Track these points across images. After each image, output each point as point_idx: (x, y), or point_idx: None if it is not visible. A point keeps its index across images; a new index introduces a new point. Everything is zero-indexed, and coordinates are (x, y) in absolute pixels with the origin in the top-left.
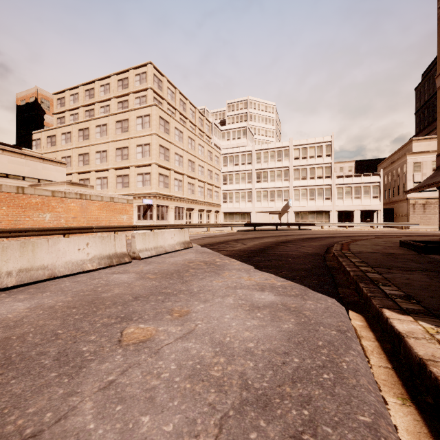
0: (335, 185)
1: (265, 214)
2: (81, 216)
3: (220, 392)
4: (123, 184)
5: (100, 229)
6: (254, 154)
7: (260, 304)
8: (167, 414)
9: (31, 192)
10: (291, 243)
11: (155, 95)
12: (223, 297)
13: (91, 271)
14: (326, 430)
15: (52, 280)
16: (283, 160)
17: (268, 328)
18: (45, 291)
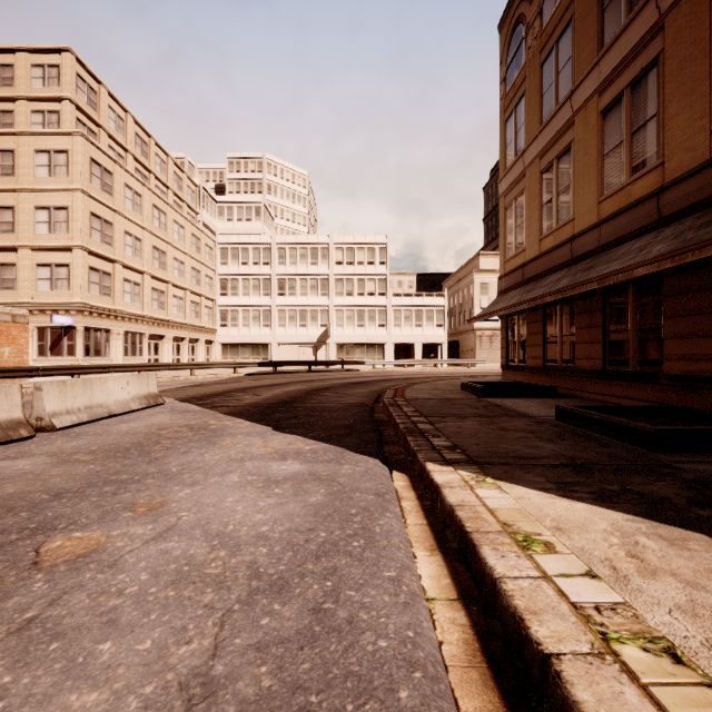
0: (392, 307)
1: (293, 346)
2: None
3: (220, 590)
4: (0, 282)
5: None
6: (274, 249)
7: (279, 478)
8: (141, 632)
9: None
10: (329, 391)
11: (79, 116)
12: (223, 475)
13: None
14: (350, 593)
15: None
16: (320, 264)
17: (289, 505)
18: None
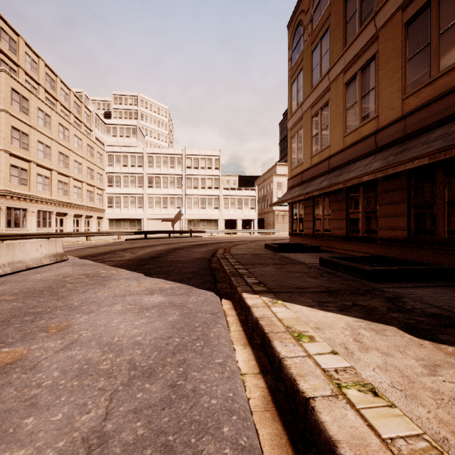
0: (223, 196)
1: (158, 221)
2: None
3: (109, 378)
4: None
5: None
6: (145, 157)
7: (149, 306)
8: (54, 409)
9: None
10: (182, 250)
11: (3, 57)
12: (111, 305)
13: None
14: (194, 374)
15: None
16: (176, 167)
17: (156, 323)
18: None
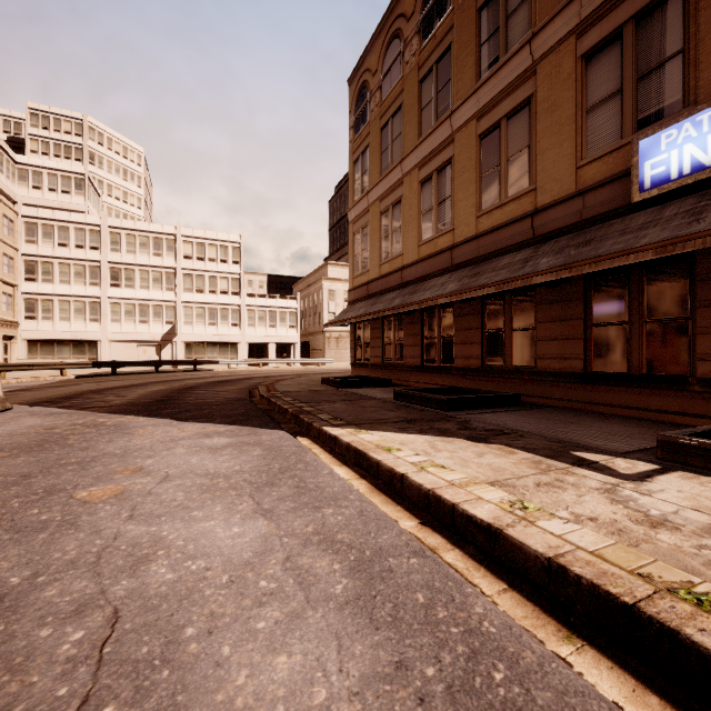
0: (246, 307)
1: (130, 345)
2: None
3: (238, 490)
4: None
5: None
6: (105, 233)
7: (219, 446)
8: (210, 507)
9: None
10: (199, 389)
11: None
12: (169, 450)
13: None
14: (310, 480)
15: None
16: (165, 256)
17: (242, 457)
18: None
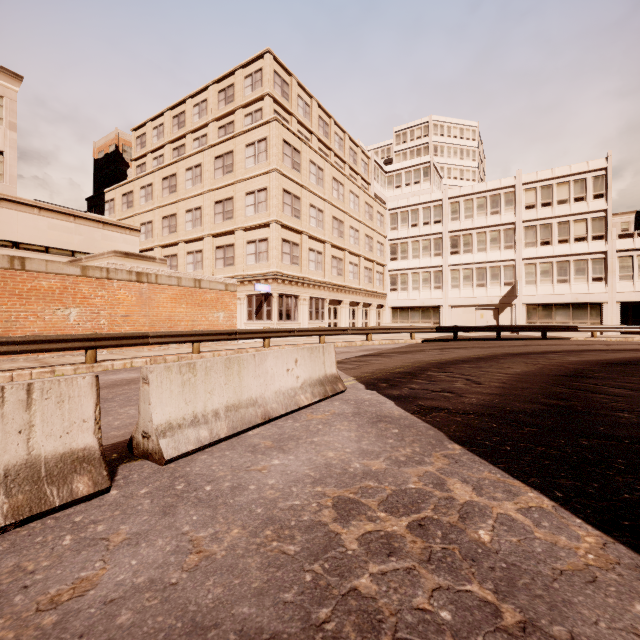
0: (615, 253)
1: (468, 309)
2: (139, 313)
3: None
4: (225, 261)
5: (162, 338)
6: (446, 205)
7: None
8: None
9: (41, 268)
10: (603, 382)
11: (276, 108)
12: None
13: None
14: None
15: None
16: (503, 212)
17: None
18: None
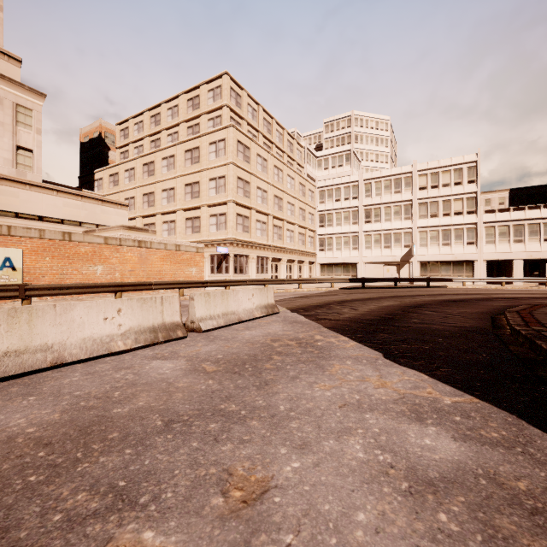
0: (483, 224)
1: (377, 265)
2: (140, 268)
3: None
4: (193, 229)
5: (160, 285)
6: (361, 185)
7: (431, 472)
8: None
9: (80, 239)
10: (427, 309)
11: (231, 115)
12: (340, 435)
13: (124, 353)
14: None
15: (58, 369)
16: (403, 191)
17: None
18: (32, 392)
